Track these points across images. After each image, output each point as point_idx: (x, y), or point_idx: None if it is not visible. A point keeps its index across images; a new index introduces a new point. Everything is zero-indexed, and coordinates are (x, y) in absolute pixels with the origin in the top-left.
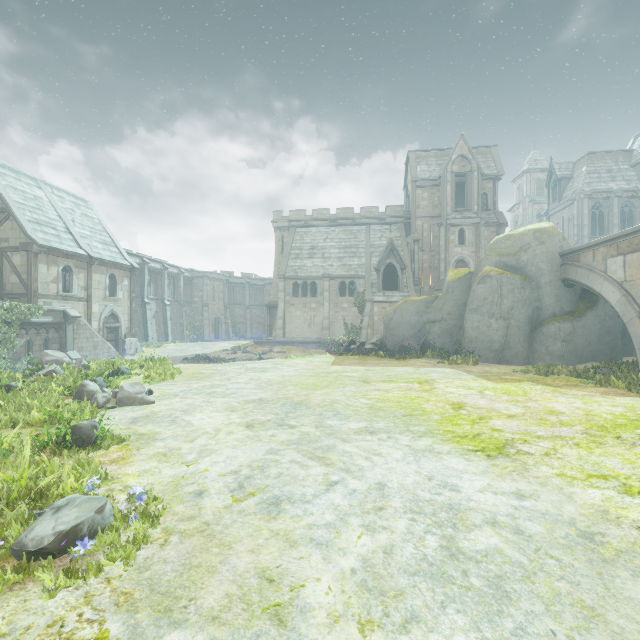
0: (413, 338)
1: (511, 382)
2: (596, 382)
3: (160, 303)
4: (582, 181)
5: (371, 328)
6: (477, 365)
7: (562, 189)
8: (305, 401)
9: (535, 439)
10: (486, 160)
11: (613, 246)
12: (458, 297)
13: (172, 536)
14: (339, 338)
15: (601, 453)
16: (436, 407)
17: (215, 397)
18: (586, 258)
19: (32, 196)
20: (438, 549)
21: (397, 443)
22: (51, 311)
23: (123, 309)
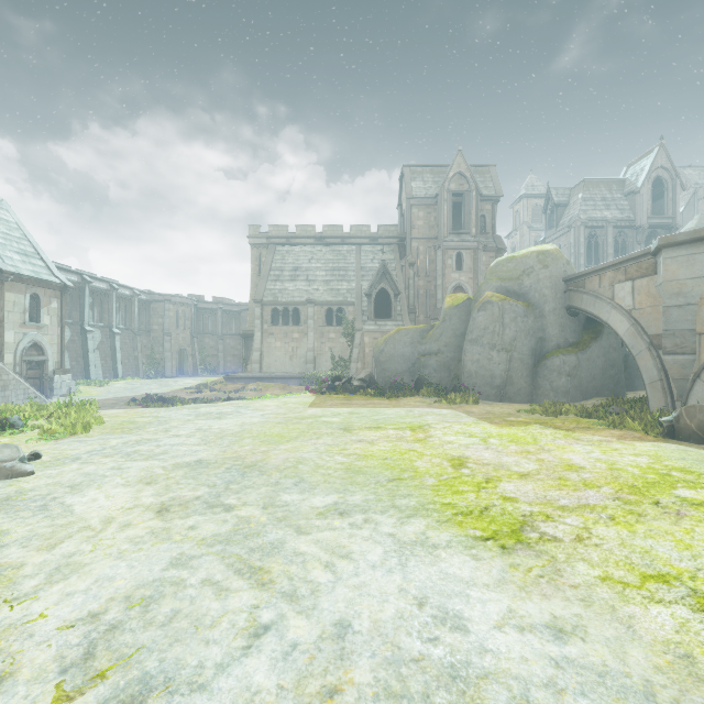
0: (407, 373)
1: (517, 425)
2: (609, 424)
3: (107, 331)
4: (578, 208)
5: (361, 361)
6: (478, 404)
7: (559, 216)
8: (261, 462)
9: (559, 512)
10: (484, 180)
11: (621, 270)
12: (456, 326)
13: None
14: (325, 373)
15: (646, 532)
16: (432, 465)
17: (134, 460)
18: (592, 284)
19: None
20: None
21: (376, 531)
22: None
23: (51, 338)
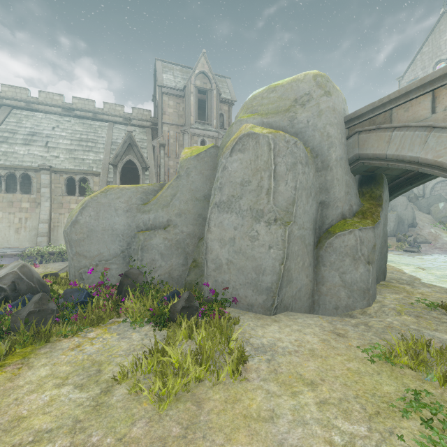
0: (118, 258)
1: None
2: None
3: None
4: None
5: None
6: (244, 365)
7: None
8: None
9: None
10: (223, 86)
11: None
12: (196, 185)
13: None
14: (58, 247)
15: None
16: None
17: None
18: (411, 111)
19: None
20: None
21: None
22: None
23: None
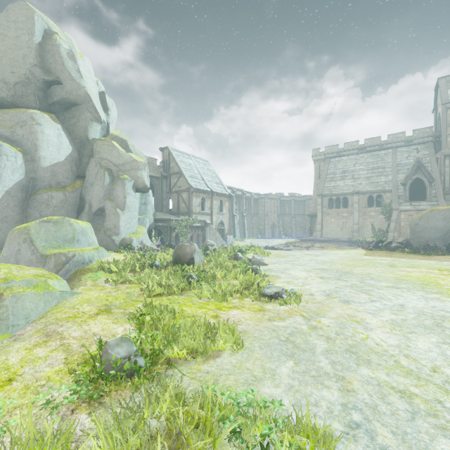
0: (439, 240)
1: None
2: None
3: (241, 215)
4: None
5: (397, 231)
6: None
7: None
8: (350, 271)
9: None
10: None
11: None
12: None
13: (308, 302)
14: (367, 239)
15: None
16: (449, 283)
17: (296, 265)
18: None
19: (188, 164)
20: (430, 324)
21: (414, 294)
22: (200, 221)
23: (226, 219)
